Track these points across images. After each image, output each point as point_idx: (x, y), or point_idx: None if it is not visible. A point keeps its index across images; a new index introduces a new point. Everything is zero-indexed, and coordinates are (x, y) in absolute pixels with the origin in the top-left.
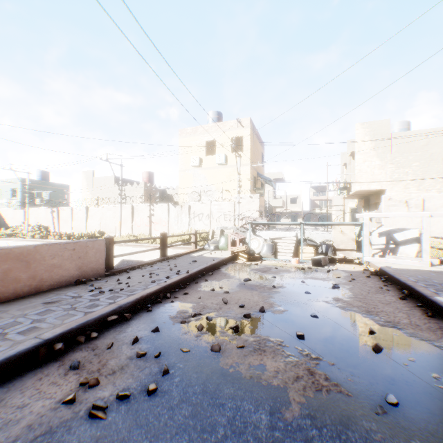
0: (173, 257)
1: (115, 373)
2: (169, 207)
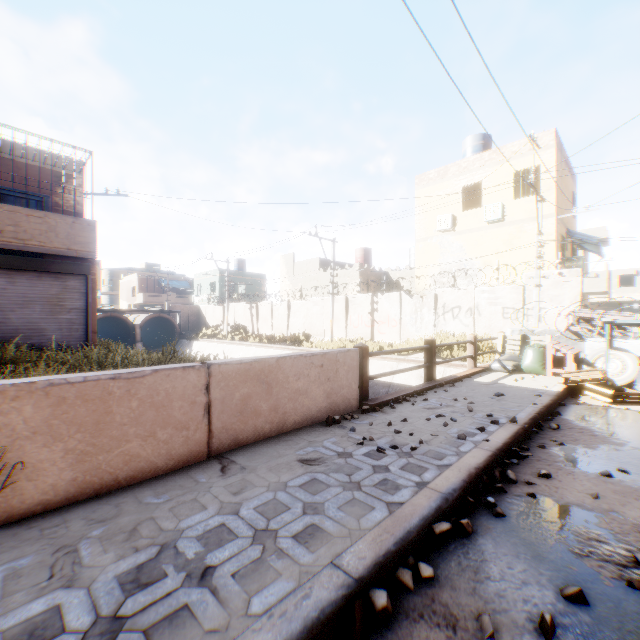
0: (447, 382)
1: None
2: (401, 298)
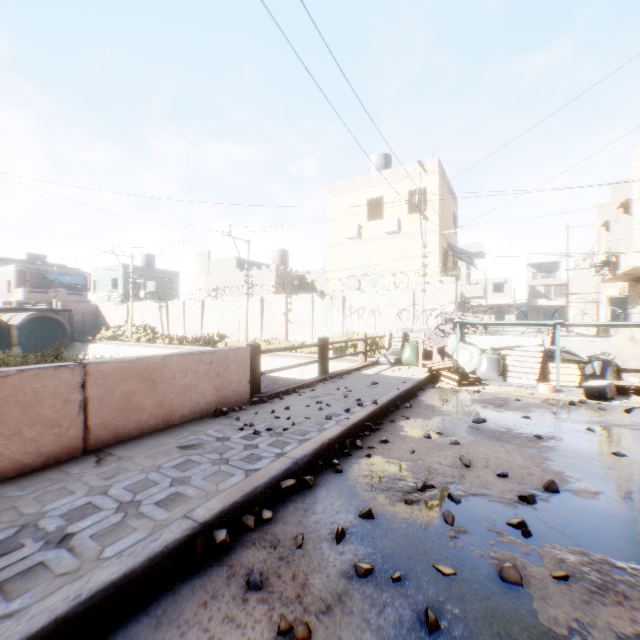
0: (337, 375)
1: (331, 610)
2: (313, 299)
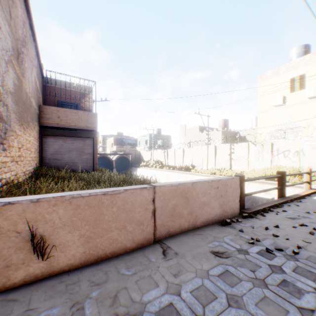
0: (294, 198)
1: None
2: (248, 145)
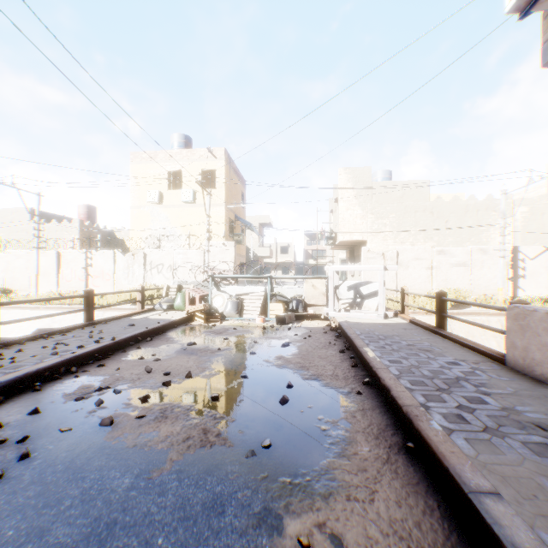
0: (104, 321)
1: None
2: (115, 255)
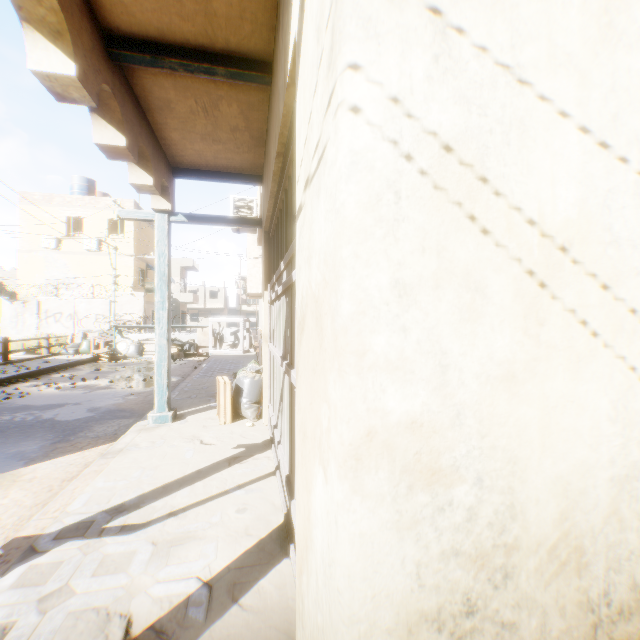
0: (20, 361)
1: None
2: (1, 302)
